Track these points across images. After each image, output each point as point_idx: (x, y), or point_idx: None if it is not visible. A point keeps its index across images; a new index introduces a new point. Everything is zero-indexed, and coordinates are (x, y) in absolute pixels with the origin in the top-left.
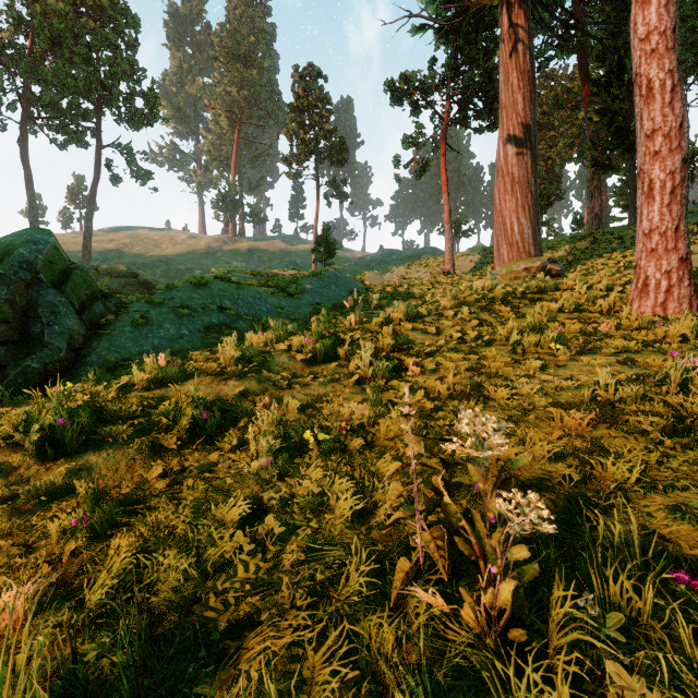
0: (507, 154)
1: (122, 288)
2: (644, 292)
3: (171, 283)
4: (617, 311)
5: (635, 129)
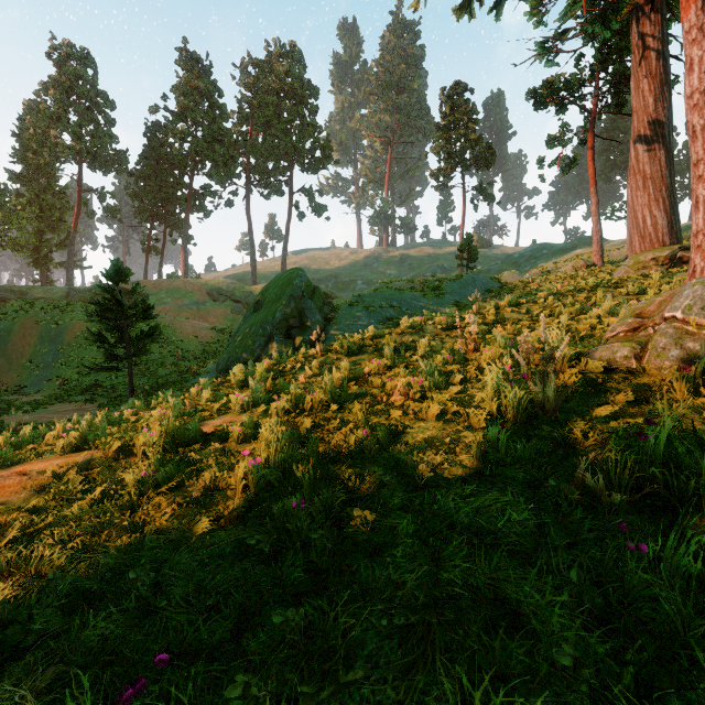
0: (638, 154)
1: None
2: (692, 277)
3: (339, 293)
4: None
5: None
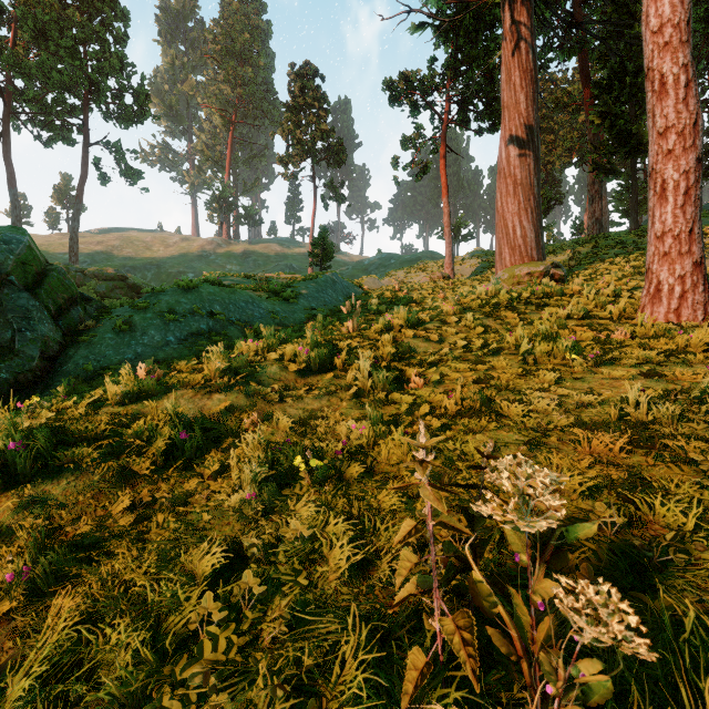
0: (509, 155)
1: (110, 292)
2: (656, 298)
3: (163, 286)
4: (628, 317)
5: (636, 132)
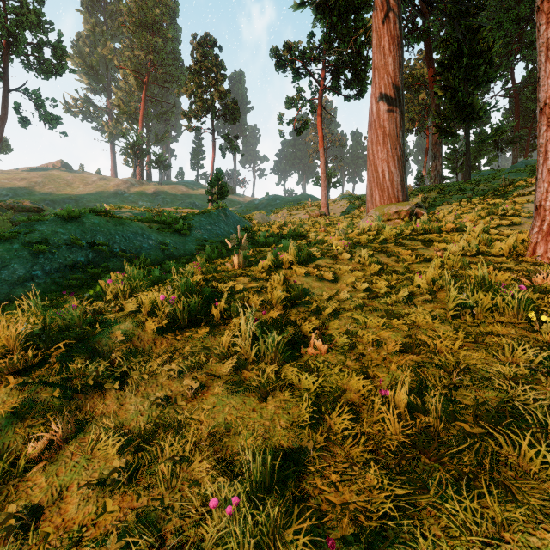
0: (379, 109)
1: (26, 222)
2: None
3: None
4: (516, 254)
5: (471, 102)
